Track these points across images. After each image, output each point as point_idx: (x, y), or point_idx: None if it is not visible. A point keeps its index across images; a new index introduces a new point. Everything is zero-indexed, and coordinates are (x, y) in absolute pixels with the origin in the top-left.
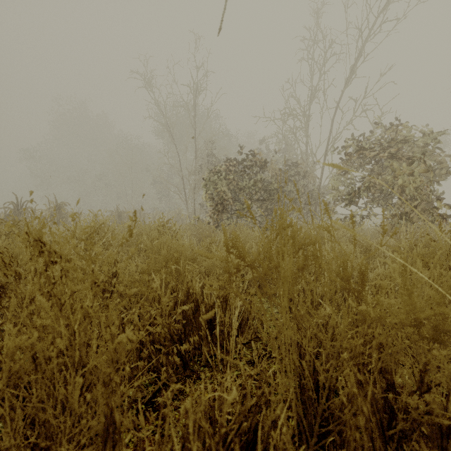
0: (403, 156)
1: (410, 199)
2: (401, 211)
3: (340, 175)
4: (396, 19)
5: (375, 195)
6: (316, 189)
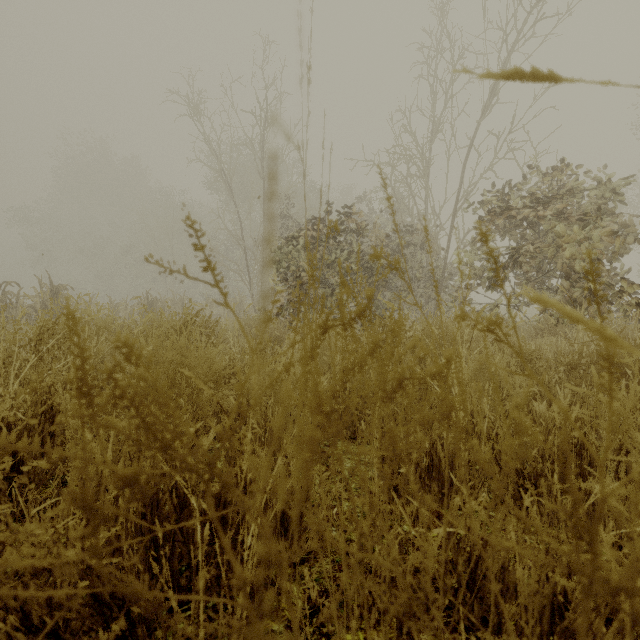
0: (570, 216)
1: (581, 280)
2: (567, 298)
3: (475, 245)
4: (557, 14)
5: (527, 275)
6: (439, 266)
